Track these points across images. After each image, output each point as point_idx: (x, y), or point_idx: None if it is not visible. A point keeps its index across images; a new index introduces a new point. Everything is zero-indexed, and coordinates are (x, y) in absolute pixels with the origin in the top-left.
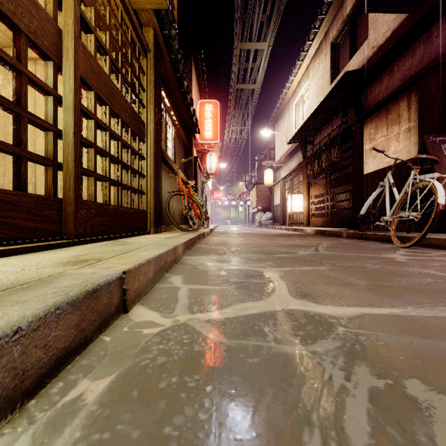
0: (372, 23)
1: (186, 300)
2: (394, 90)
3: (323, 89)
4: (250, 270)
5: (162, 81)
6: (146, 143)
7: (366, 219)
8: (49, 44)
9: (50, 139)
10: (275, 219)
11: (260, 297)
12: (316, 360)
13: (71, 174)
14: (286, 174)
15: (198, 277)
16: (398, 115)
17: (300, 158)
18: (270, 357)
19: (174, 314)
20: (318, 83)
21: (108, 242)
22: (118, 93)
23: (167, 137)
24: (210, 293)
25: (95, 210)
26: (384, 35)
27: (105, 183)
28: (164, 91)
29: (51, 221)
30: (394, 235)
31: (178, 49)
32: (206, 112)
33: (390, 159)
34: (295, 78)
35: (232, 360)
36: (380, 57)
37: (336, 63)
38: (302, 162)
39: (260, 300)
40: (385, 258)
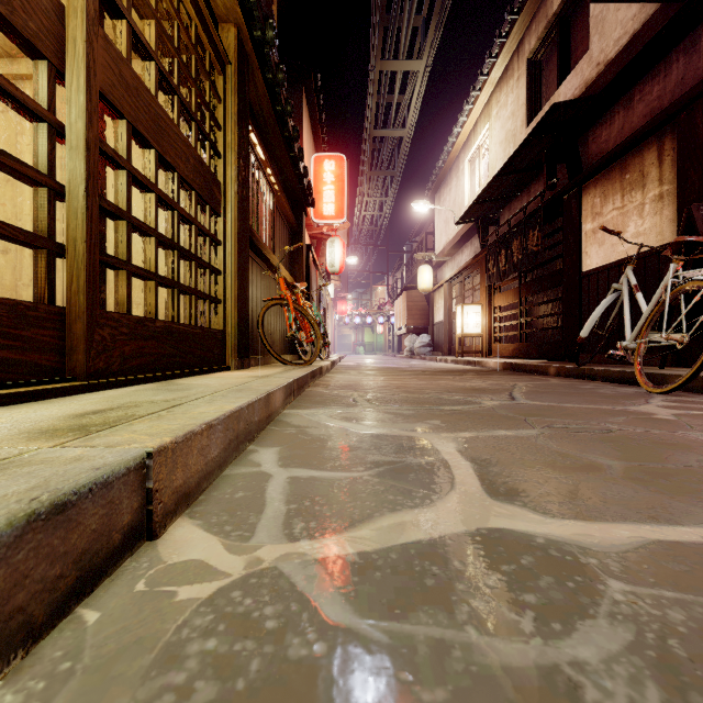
0: (596, 24)
1: (281, 506)
2: (634, 133)
3: (513, 135)
4: (402, 437)
5: (251, 117)
6: (224, 217)
7: (586, 345)
8: (38, 29)
9: (42, 201)
10: (436, 345)
11: (427, 499)
12: (590, 696)
13: (81, 264)
14: (453, 273)
15: (307, 451)
16: (642, 173)
17: (476, 247)
18: (475, 685)
19: (253, 543)
20: (505, 125)
21: (151, 385)
22: (172, 129)
23: (261, 211)
24: (328, 489)
25: (129, 330)
26: (617, 44)
27: (149, 283)
28: (256, 134)
29: (42, 348)
30: (640, 371)
31: (277, 63)
32: (325, 173)
33: (628, 246)
34: (469, 119)
35: (380, 696)
36: (611, 79)
37: (535, 93)
38: (480, 253)
39: (428, 506)
40: (635, 414)
